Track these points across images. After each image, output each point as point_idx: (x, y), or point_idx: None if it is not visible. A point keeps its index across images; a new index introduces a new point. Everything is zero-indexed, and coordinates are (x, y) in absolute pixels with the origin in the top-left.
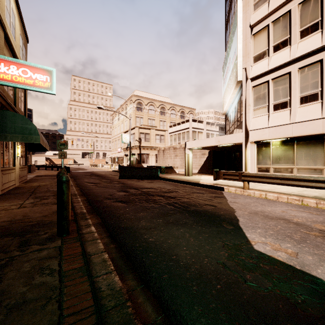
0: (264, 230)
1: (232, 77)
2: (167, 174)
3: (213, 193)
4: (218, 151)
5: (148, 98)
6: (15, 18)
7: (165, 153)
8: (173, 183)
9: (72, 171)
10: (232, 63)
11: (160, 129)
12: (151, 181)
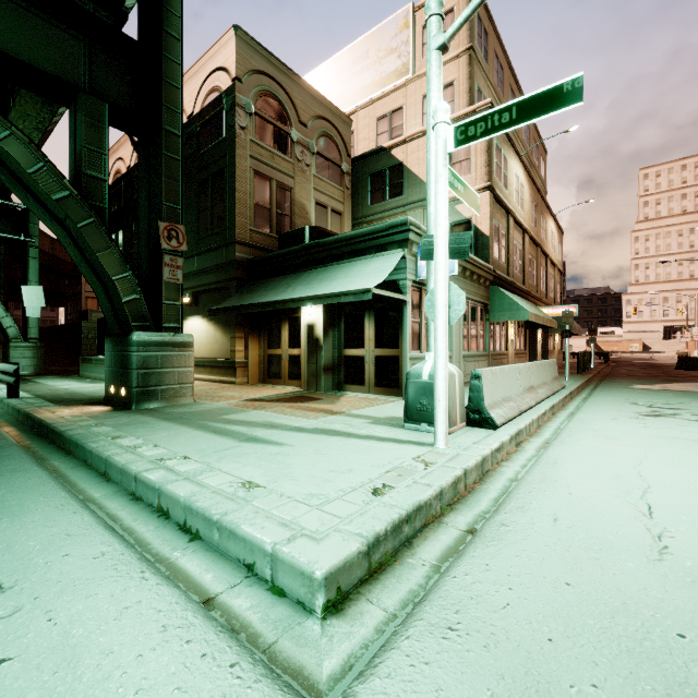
0: (692, 384)
1: None
2: None
3: None
4: None
5: None
6: (555, 234)
7: None
8: None
9: (622, 361)
10: None
11: None
12: None
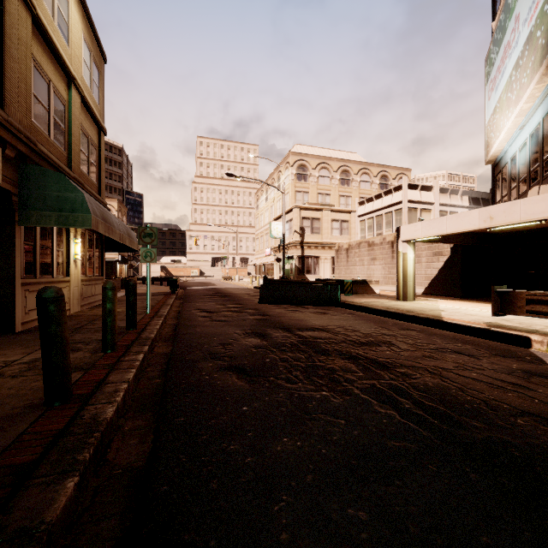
0: None
1: (530, 55)
2: (357, 297)
3: (504, 355)
4: (474, 245)
5: (318, 155)
6: (71, 4)
7: (351, 255)
8: (374, 316)
9: (190, 287)
10: (530, 19)
11: (340, 209)
12: (323, 309)
